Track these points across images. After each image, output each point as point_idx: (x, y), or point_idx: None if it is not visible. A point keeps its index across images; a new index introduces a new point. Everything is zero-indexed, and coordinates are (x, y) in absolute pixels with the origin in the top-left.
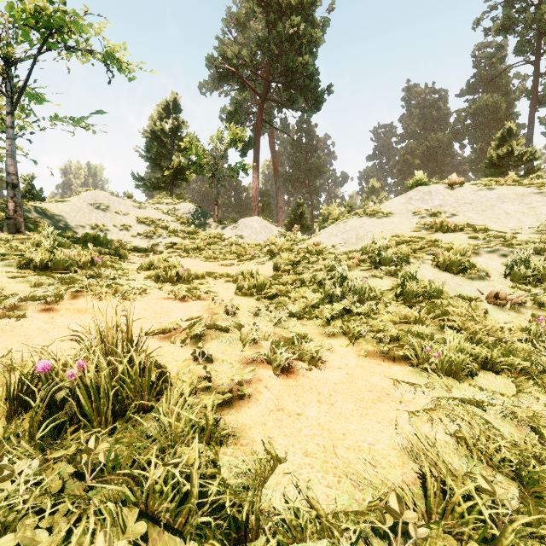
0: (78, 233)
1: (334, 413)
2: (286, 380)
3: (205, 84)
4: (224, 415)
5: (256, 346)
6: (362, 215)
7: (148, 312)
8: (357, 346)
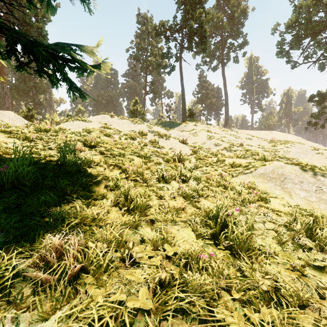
0: None
1: None
2: None
3: None
4: None
5: None
6: (80, 120)
7: None
8: None
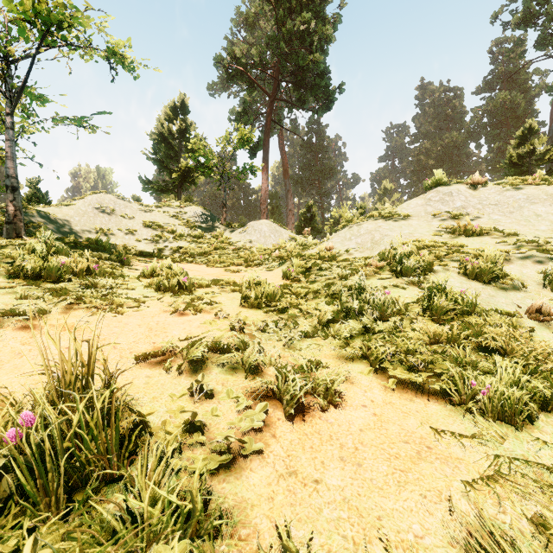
0: (82, 237)
1: (363, 479)
2: (299, 425)
3: (213, 86)
4: (219, 484)
5: (263, 374)
6: (377, 218)
7: (143, 329)
8: (382, 374)
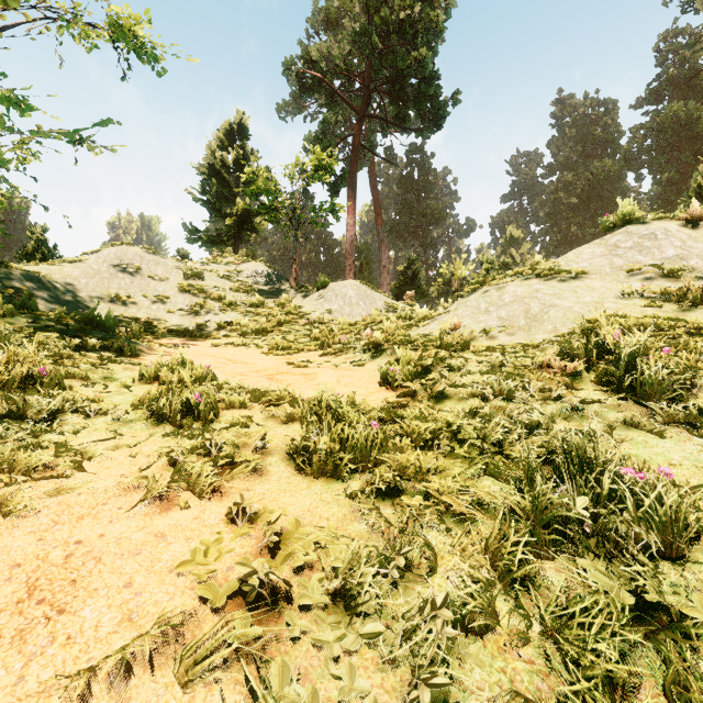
0: (88, 308)
1: None
2: None
3: (284, 106)
4: None
5: None
6: (528, 276)
7: (7, 592)
8: None
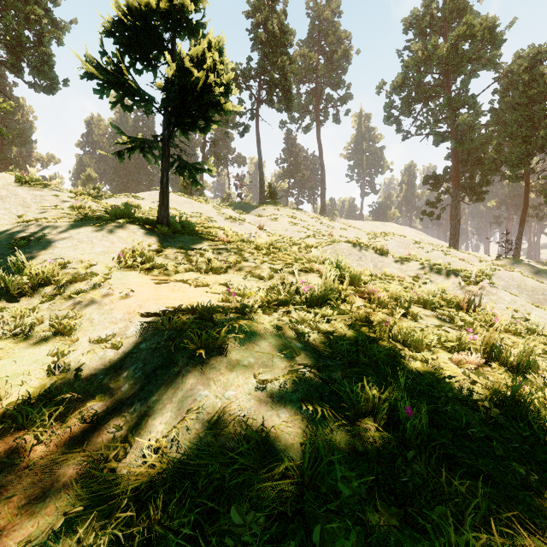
0: None
1: None
2: None
3: None
4: None
5: None
6: (128, 196)
7: None
8: None
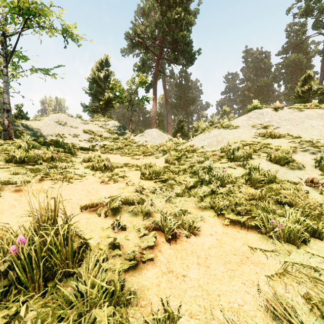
0: (48, 139)
1: (210, 275)
2: (174, 245)
3: (124, 50)
4: (129, 277)
5: (153, 217)
6: (220, 127)
7: (84, 192)
8: (221, 217)
